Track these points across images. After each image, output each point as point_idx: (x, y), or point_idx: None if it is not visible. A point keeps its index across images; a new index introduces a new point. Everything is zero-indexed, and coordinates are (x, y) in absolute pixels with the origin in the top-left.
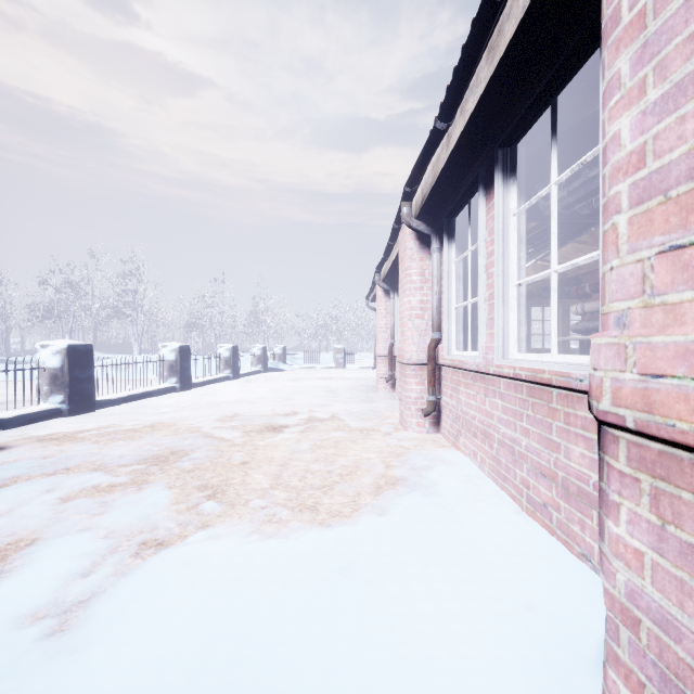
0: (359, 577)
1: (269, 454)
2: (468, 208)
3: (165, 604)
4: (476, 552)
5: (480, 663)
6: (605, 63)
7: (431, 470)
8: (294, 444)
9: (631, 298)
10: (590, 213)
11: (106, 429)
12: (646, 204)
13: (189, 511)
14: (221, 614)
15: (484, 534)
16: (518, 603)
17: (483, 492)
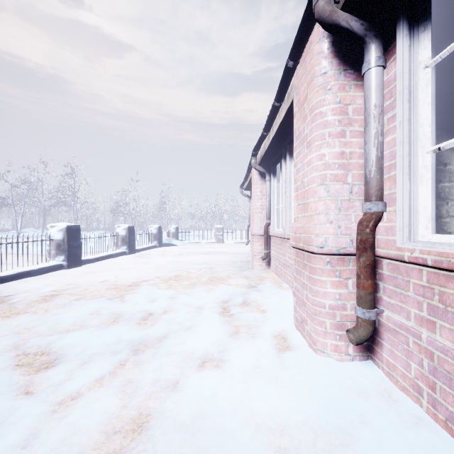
0: None
1: None
2: None
3: None
4: None
5: None
6: None
7: None
8: (123, 410)
9: None
10: None
11: None
12: None
13: None
14: None
15: None
16: None
17: None
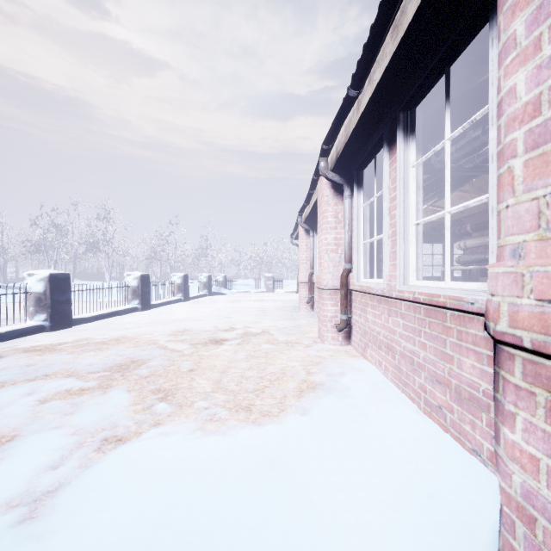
0: (285, 469)
1: (212, 363)
2: (374, 162)
3: (120, 494)
4: (383, 447)
5: (390, 548)
6: (501, 27)
7: (344, 376)
8: (232, 354)
9: (527, 232)
10: (473, 166)
11: (80, 342)
12: (542, 148)
13: (144, 411)
14: (168, 503)
15: (389, 431)
16: (421, 493)
17: (387, 395)
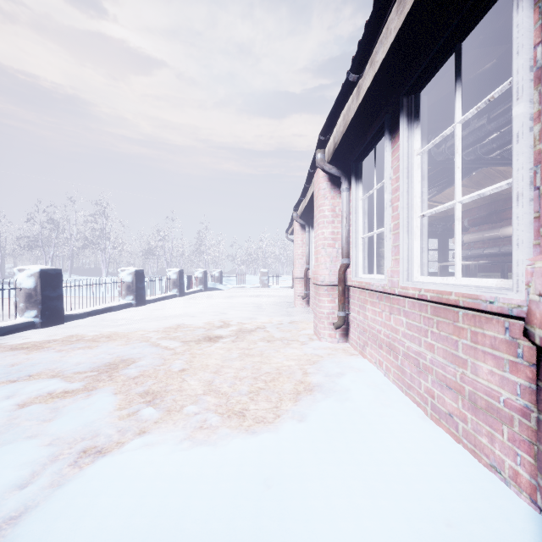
0: (282, 490)
1: (204, 362)
2: (374, 153)
3: (91, 523)
4: (391, 462)
5: None
6: None
7: (342, 377)
8: (226, 352)
9: None
10: (475, 158)
11: (70, 340)
12: None
13: (129, 417)
14: (145, 536)
15: (395, 441)
16: (437, 520)
17: (390, 399)
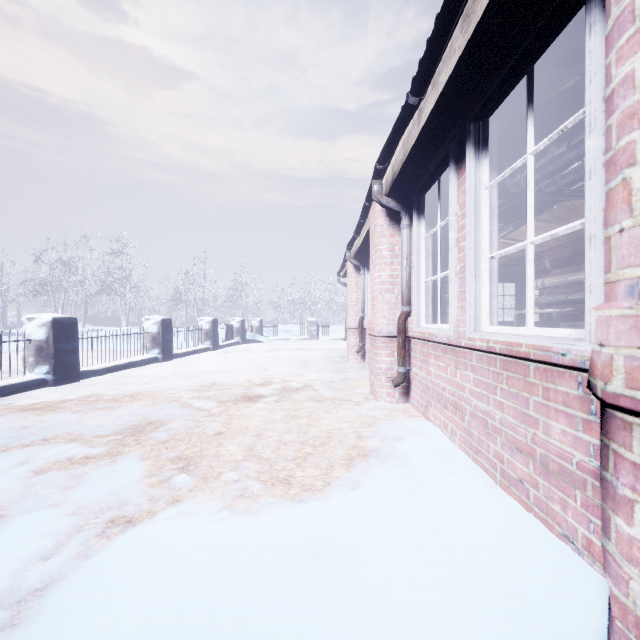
0: (332, 561)
1: (244, 425)
2: (438, 184)
3: (125, 594)
4: (453, 532)
5: None
6: None
7: (402, 441)
8: (268, 414)
9: None
10: (555, 190)
11: (88, 399)
12: None
13: (160, 485)
14: (184, 607)
15: (459, 510)
16: (502, 592)
17: (455, 465)
